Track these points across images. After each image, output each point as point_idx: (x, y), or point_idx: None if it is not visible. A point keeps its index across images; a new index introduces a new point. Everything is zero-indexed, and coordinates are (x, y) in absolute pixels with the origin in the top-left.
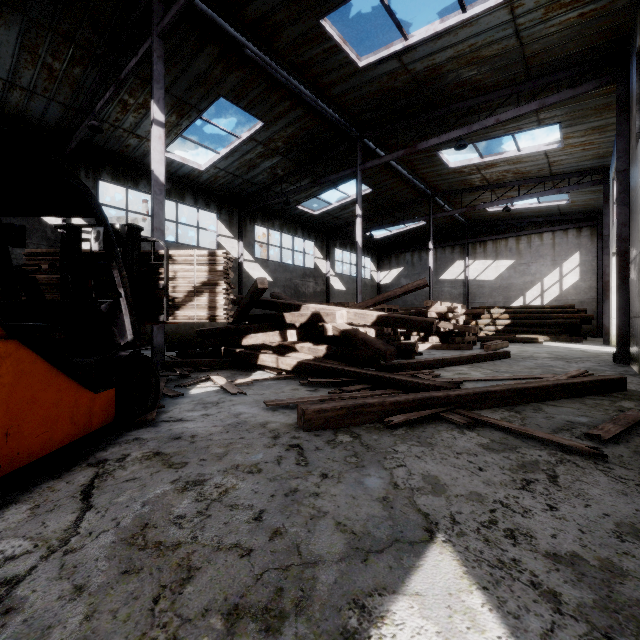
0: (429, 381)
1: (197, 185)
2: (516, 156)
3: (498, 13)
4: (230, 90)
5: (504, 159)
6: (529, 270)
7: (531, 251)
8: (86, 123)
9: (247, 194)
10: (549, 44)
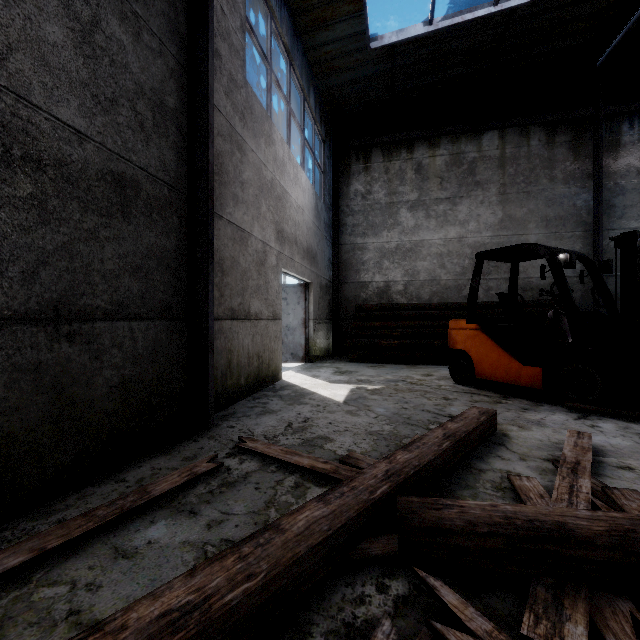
0: (477, 510)
1: None
2: None
3: None
4: None
5: None
6: None
7: None
8: None
9: None
10: None
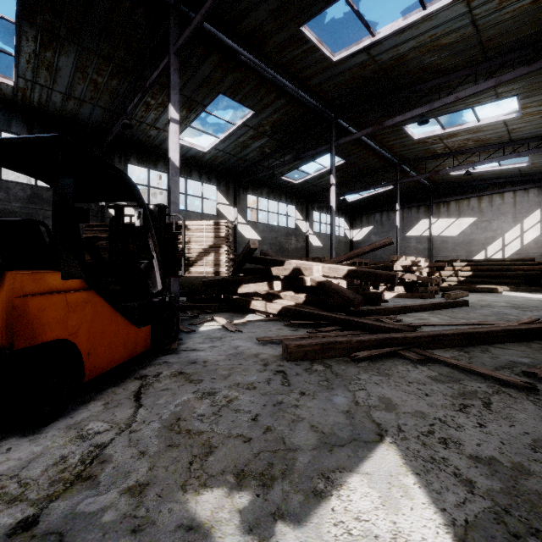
0: (390, 325)
1: (201, 164)
2: (476, 126)
3: (455, 7)
4: (228, 88)
5: (465, 129)
6: (490, 226)
7: (492, 209)
8: (120, 121)
9: (240, 169)
10: (504, 29)
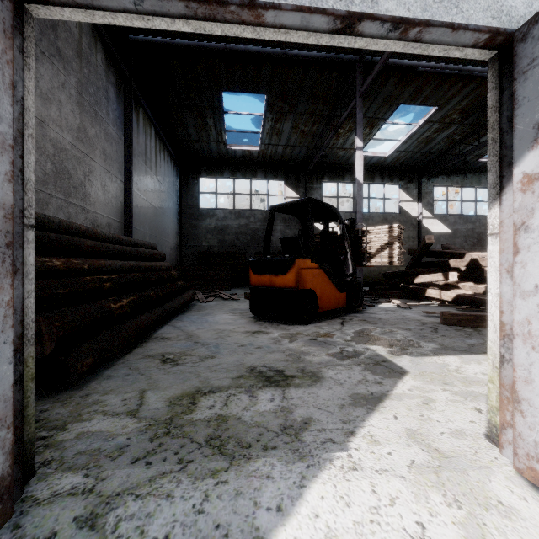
0: None
1: (383, 167)
2: None
3: None
4: (407, 97)
5: None
6: None
7: None
8: (318, 154)
9: (425, 163)
10: None
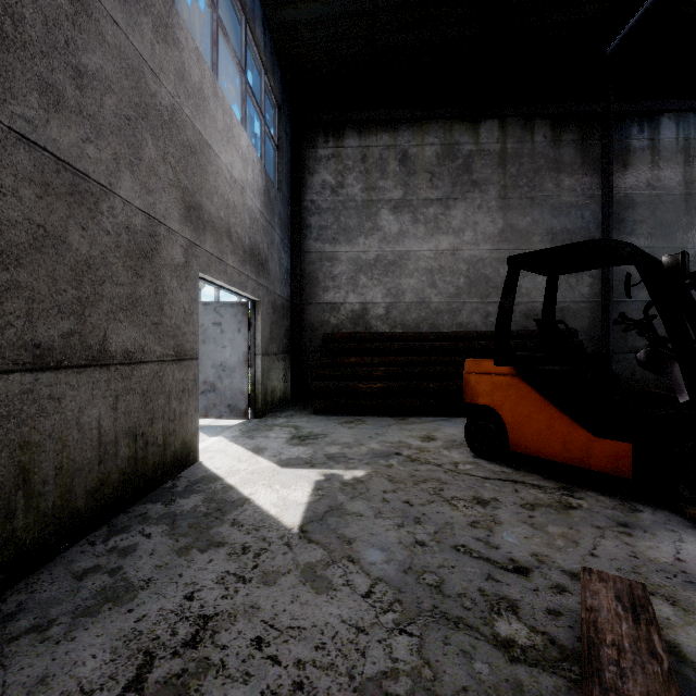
0: None
1: None
2: None
3: None
4: None
5: None
6: None
7: None
8: None
9: None
10: None
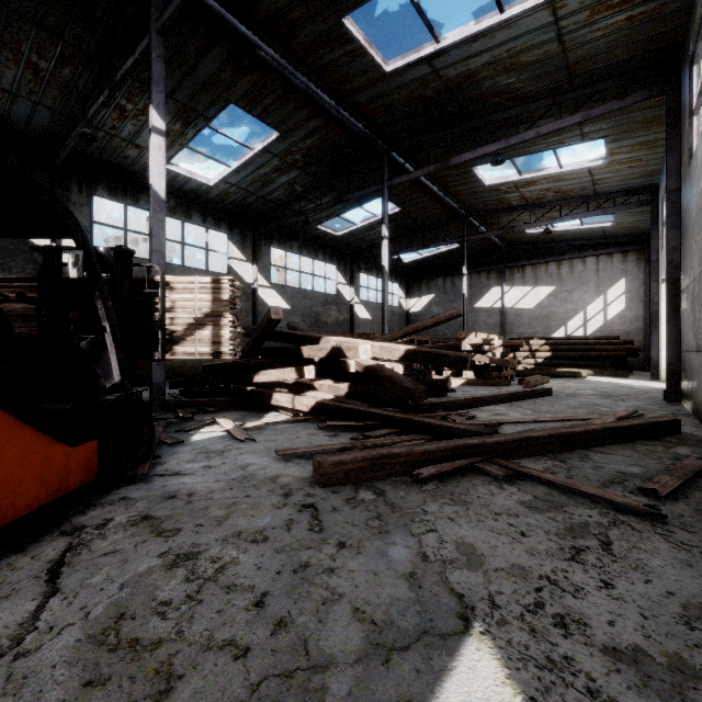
0: (463, 425)
1: (206, 202)
2: (558, 173)
3: (539, 14)
4: (241, 96)
5: (544, 176)
6: (571, 298)
7: (573, 277)
8: (77, 131)
9: (262, 212)
10: (594, 50)
